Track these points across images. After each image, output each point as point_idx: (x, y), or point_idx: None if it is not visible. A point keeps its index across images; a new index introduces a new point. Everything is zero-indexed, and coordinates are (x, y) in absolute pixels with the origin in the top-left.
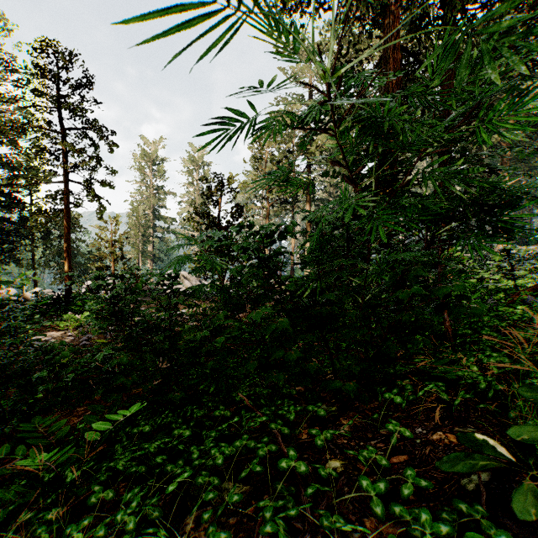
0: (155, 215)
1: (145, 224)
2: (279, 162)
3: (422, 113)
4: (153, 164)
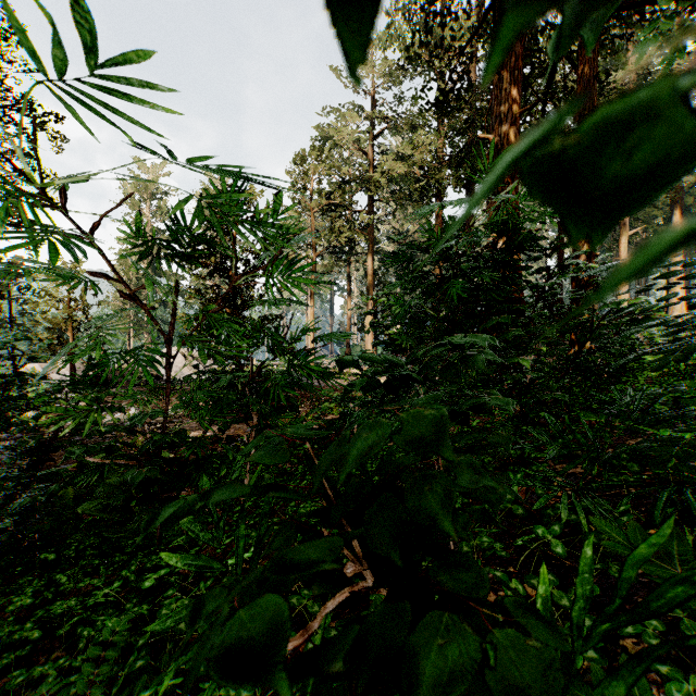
0: (155, 270)
1: (139, 283)
2: (330, 195)
3: (542, 108)
4: (152, 197)
